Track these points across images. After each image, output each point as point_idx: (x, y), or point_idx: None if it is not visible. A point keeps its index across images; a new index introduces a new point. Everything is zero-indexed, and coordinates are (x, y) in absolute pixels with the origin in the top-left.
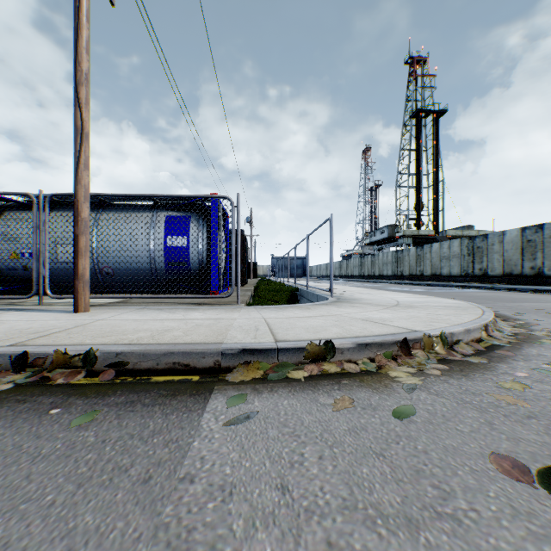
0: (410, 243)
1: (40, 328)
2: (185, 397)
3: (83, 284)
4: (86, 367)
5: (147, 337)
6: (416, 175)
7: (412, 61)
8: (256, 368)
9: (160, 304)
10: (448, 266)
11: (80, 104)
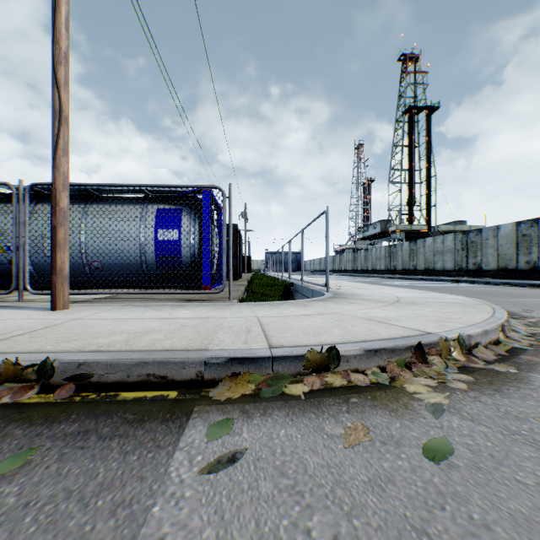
0: (402, 238)
1: (3, 329)
2: (155, 424)
3: (61, 279)
4: (41, 380)
5: (121, 341)
6: (408, 170)
7: (405, 58)
8: (247, 380)
9: (148, 300)
10: (441, 260)
11: (58, 85)
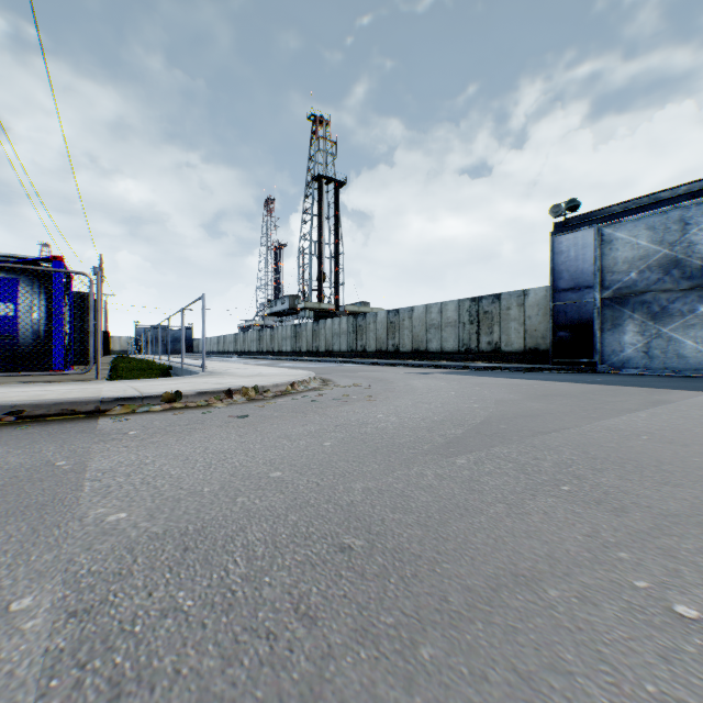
0: (312, 316)
1: None
2: (83, 420)
3: None
4: None
5: (29, 398)
6: (318, 243)
7: (315, 119)
8: (128, 408)
9: None
10: (339, 342)
11: None
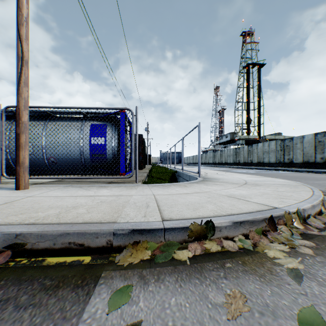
0: (243, 143)
1: None
2: (67, 291)
3: (23, 169)
4: None
5: (54, 214)
6: (247, 102)
7: (245, 34)
8: (145, 247)
9: (83, 182)
10: (268, 157)
11: (21, 39)
